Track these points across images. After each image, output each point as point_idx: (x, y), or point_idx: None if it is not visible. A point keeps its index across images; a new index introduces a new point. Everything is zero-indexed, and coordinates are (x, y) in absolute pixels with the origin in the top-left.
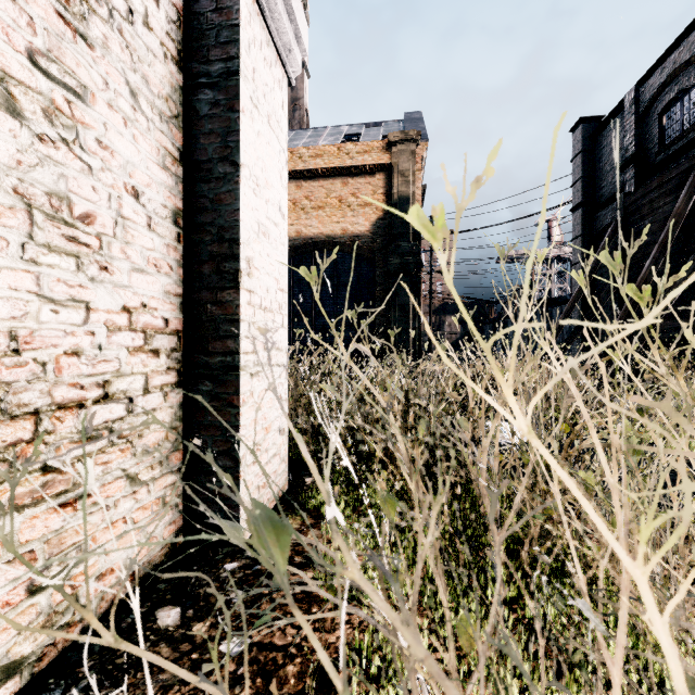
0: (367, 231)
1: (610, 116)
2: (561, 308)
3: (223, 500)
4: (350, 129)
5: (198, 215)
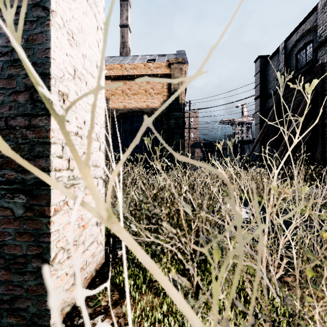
0: (159, 106)
1: (273, 55)
2: (249, 145)
3: (35, 296)
4: (150, 57)
5: (13, 52)
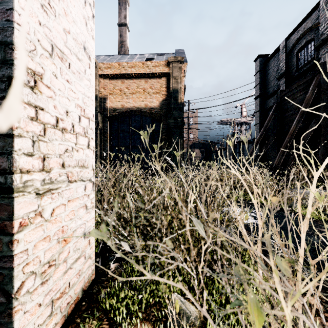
0: (157, 106)
1: (273, 54)
2: (248, 146)
3: None
4: (149, 56)
5: None
